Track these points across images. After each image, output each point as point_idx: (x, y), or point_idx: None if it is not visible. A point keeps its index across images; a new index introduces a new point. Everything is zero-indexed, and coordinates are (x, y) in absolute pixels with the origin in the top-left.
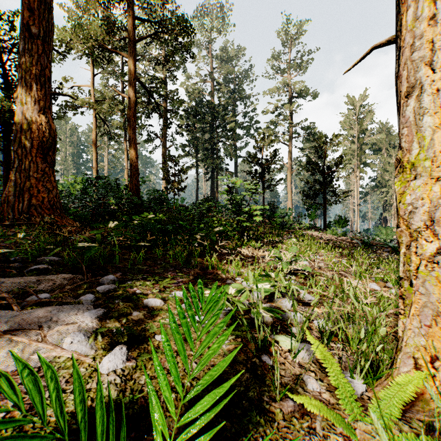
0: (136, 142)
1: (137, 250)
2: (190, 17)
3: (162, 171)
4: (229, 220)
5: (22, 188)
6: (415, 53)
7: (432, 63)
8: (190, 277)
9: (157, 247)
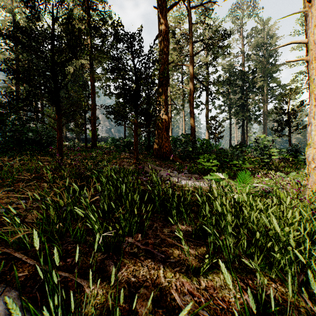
0: (193, 113)
1: (209, 171)
2: (225, 17)
3: (207, 127)
4: (256, 158)
5: (160, 145)
6: (310, 114)
7: (313, 118)
8: (236, 180)
9: (217, 170)
